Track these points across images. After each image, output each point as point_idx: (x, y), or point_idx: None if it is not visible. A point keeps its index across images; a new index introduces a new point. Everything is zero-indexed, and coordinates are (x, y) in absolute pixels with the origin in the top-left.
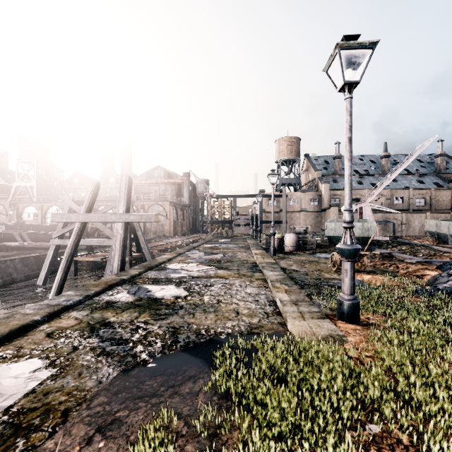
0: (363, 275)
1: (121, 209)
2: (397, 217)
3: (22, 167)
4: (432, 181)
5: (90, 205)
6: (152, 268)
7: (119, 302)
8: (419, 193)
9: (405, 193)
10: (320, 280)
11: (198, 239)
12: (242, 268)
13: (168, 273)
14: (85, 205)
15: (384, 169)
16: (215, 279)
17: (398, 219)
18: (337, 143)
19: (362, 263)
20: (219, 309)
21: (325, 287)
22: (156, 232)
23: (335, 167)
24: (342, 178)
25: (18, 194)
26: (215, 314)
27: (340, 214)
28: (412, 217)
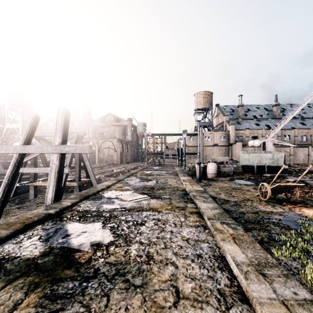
0: (302, 208)
1: (57, 140)
2: (287, 150)
3: (11, 114)
4: (311, 123)
5: (28, 137)
6: (88, 196)
7: (16, 259)
8: (302, 132)
9: (291, 132)
10: (259, 214)
11: (137, 166)
12: (174, 196)
13: (101, 204)
14: (23, 136)
15: (275, 115)
16: (147, 212)
17: (287, 152)
18: (240, 95)
19: (293, 193)
20: (149, 280)
21: (272, 228)
22: (107, 160)
23: (238, 113)
24: (244, 121)
25: (8, 133)
26: (142, 297)
27: (243, 147)
28: (298, 150)
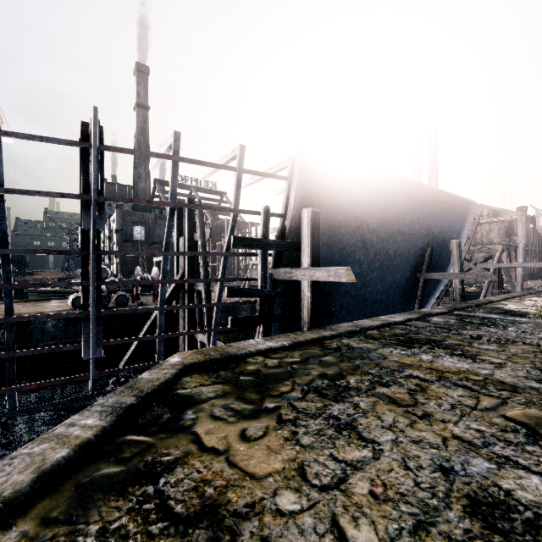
0: None
1: (519, 261)
2: None
3: None
4: None
5: (498, 259)
6: (539, 292)
7: None
8: None
9: None
10: None
11: None
12: None
13: None
14: (496, 259)
15: None
16: None
17: None
18: None
19: None
20: None
21: None
22: None
23: None
24: None
25: None
26: None
27: None
28: None
